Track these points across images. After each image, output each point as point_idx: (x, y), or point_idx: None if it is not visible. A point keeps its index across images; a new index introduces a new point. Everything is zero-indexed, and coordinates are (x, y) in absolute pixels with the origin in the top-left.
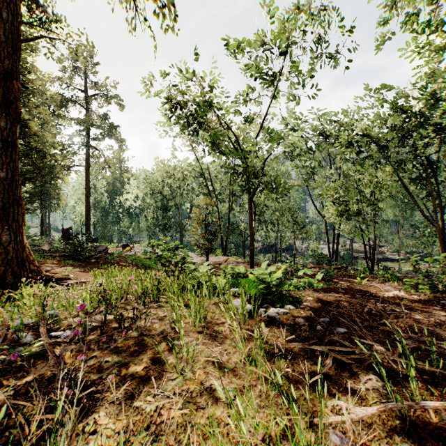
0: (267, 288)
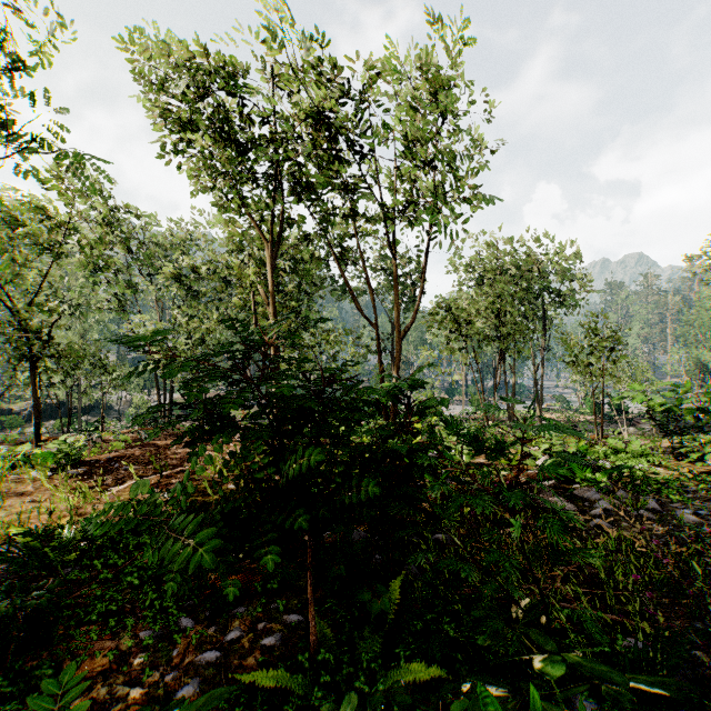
0: (67, 457)
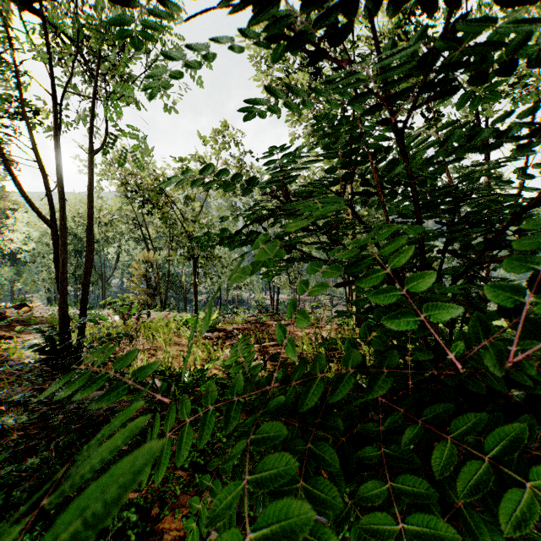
0: None
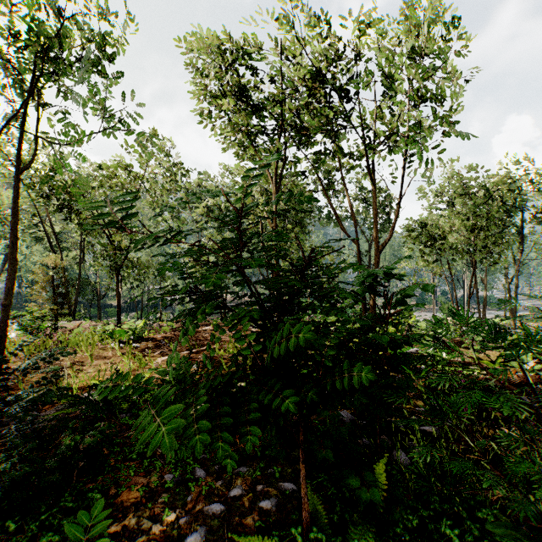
0: (133, 334)
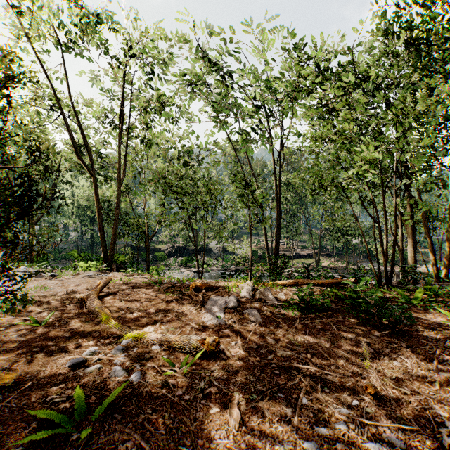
0: None
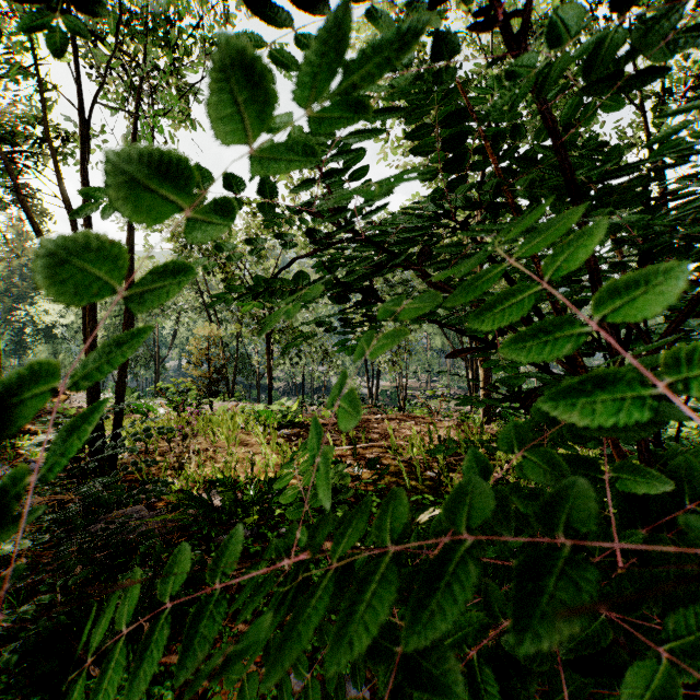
0: (283, 418)
